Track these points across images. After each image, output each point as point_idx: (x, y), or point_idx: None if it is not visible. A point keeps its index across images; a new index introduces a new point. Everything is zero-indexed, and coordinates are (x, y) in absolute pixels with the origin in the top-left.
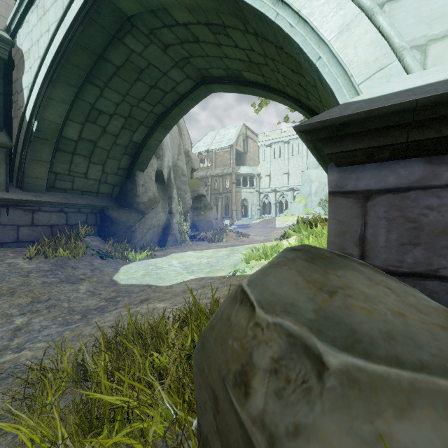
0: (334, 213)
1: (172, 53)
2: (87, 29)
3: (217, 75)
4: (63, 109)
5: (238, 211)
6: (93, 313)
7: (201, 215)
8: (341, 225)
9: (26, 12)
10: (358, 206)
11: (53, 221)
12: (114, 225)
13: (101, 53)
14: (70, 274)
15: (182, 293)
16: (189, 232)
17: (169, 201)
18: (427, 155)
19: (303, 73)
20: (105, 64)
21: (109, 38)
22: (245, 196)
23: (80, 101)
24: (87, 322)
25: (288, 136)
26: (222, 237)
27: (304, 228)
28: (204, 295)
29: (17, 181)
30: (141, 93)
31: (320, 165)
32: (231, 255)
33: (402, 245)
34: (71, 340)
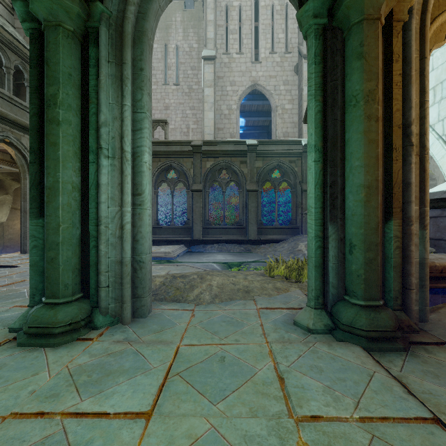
0: None
1: None
2: None
3: None
4: None
5: None
6: None
7: None
8: None
9: None
10: None
11: None
12: None
13: None
14: None
15: None
16: None
17: None
18: (438, 208)
19: None
20: None
21: None
22: None
23: None
24: None
25: None
26: None
27: None
28: None
29: None
30: None
31: None
32: None
33: (435, 231)
34: None
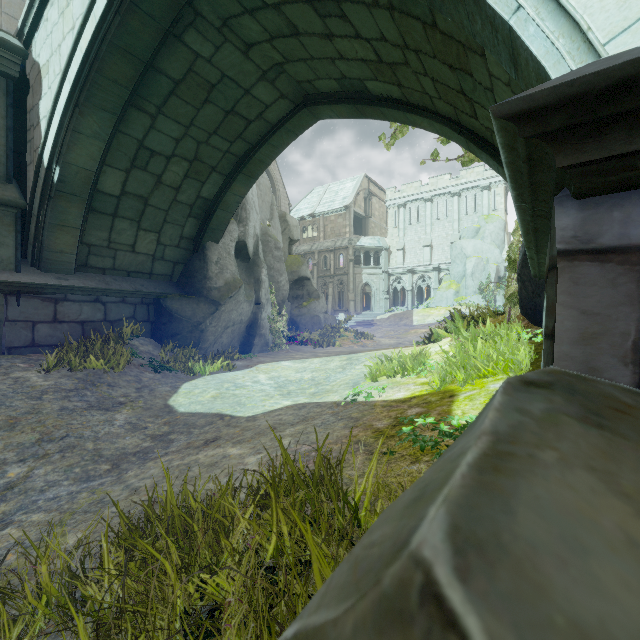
0: (572, 296)
1: (258, 57)
2: (128, 21)
3: (326, 90)
4: (97, 148)
5: (357, 302)
6: (130, 461)
7: (303, 307)
8: (587, 319)
9: (44, 7)
10: (628, 278)
11: (85, 316)
12: (174, 321)
13: (151, 60)
14: (104, 395)
15: (270, 431)
16: (286, 331)
17: (255, 286)
18: None
19: (470, 66)
20: (157, 78)
21: (161, 35)
22: (367, 279)
23: (122, 137)
24: (117, 476)
25: (431, 191)
26: (335, 339)
27: (463, 326)
28: (306, 436)
29: (32, 257)
30: (211, 122)
31: (517, 210)
32: (348, 368)
33: None
34: (86, 511)
